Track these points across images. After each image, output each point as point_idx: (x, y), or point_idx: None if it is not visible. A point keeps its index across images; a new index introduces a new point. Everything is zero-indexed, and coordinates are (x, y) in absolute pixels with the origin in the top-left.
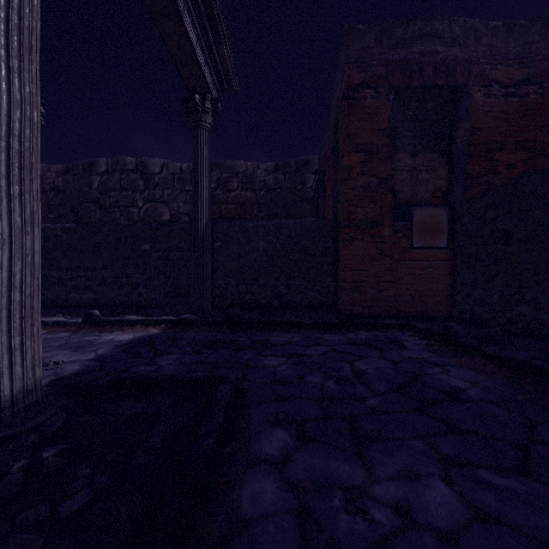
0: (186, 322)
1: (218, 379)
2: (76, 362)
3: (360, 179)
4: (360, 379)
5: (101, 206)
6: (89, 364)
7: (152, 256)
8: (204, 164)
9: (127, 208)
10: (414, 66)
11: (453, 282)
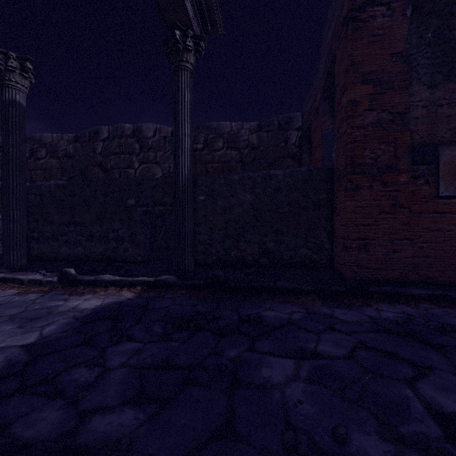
0: (164, 284)
1: None
2: (2, 352)
3: (368, 116)
4: None
5: (104, 168)
6: (14, 357)
7: (137, 211)
8: (185, 108)
9: (125, 170)
10: None
11: None
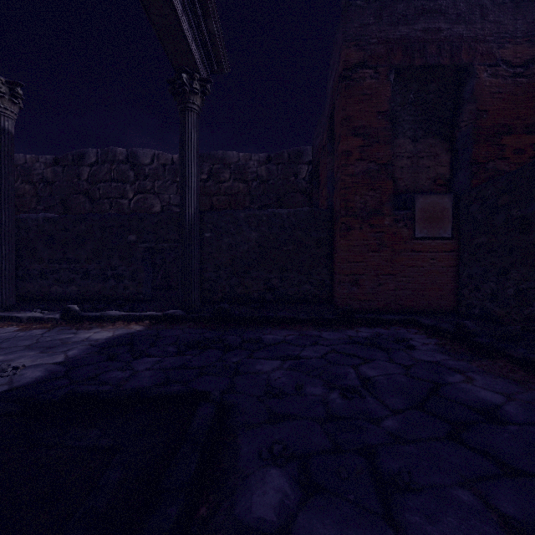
0: (172, 317)
1: (197, 395)
2: (40, 366)
3: (359, 165)
4: (370, 389)
5: (91, 197)
6: (54, 369)
7: (138, 248)
8: (192, 148)
9: (117, 200)
10: (416, 44)
11: (458, 275)
